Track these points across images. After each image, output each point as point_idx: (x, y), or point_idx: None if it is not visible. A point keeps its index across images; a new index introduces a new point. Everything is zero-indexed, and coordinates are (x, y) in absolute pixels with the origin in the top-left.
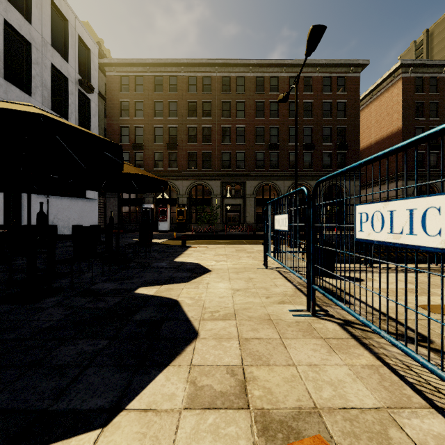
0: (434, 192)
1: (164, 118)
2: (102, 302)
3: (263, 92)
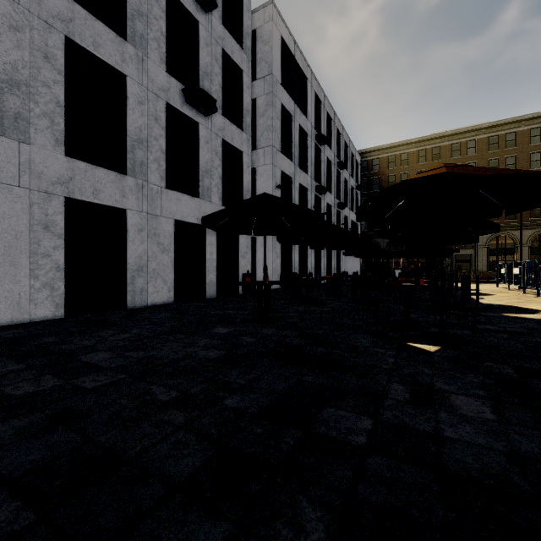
0: None
1: None
2: None
3: (497, 149)
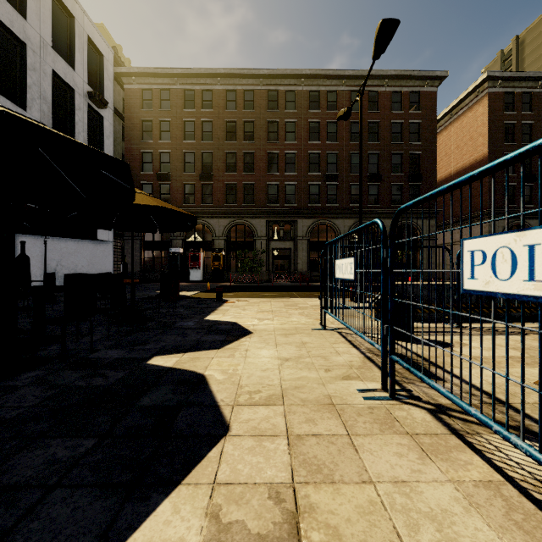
0: None
1: (196, 142)
2: (100, 377)
3: (319, 109)
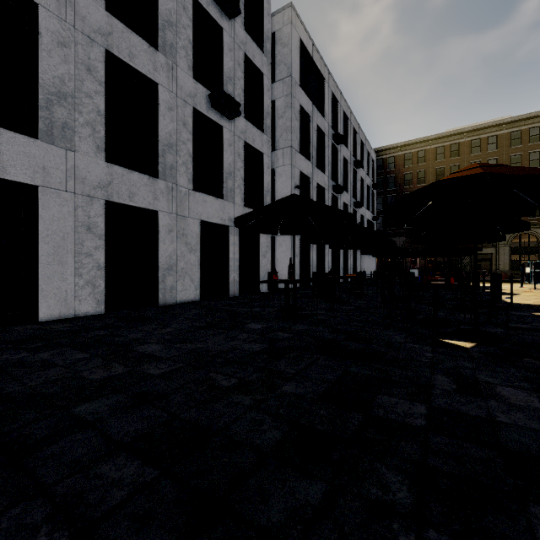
0: None
1: (413, 186)
2: None
3: (520, 144)
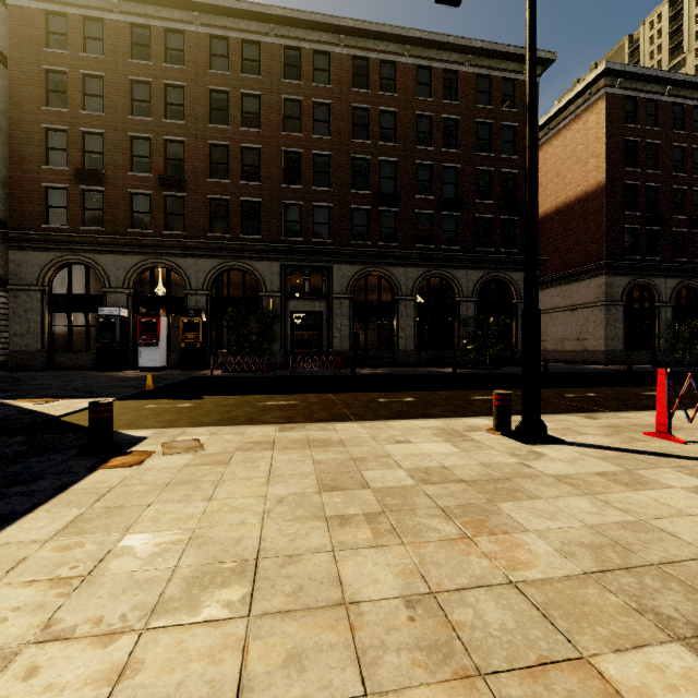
0: (651, 298)
1: (154, 119)
2: None
3: (367, 89)
